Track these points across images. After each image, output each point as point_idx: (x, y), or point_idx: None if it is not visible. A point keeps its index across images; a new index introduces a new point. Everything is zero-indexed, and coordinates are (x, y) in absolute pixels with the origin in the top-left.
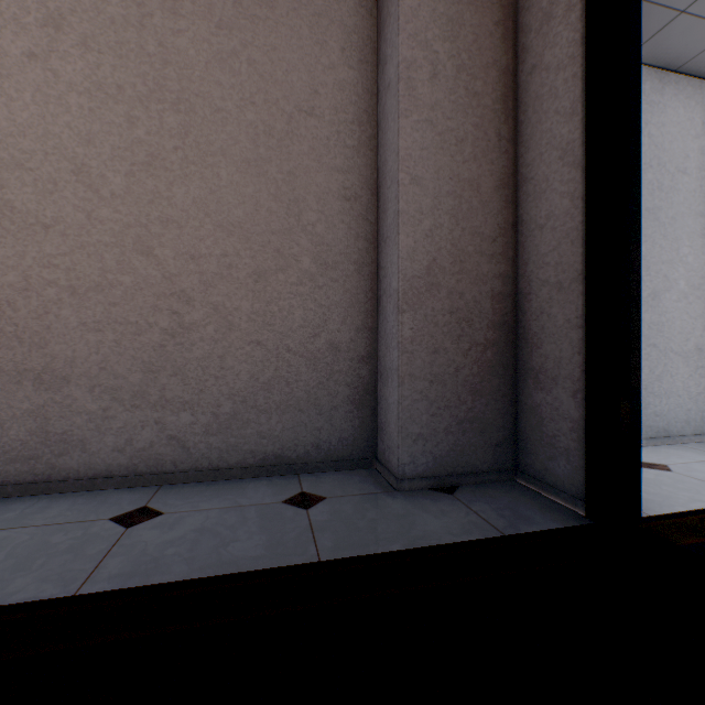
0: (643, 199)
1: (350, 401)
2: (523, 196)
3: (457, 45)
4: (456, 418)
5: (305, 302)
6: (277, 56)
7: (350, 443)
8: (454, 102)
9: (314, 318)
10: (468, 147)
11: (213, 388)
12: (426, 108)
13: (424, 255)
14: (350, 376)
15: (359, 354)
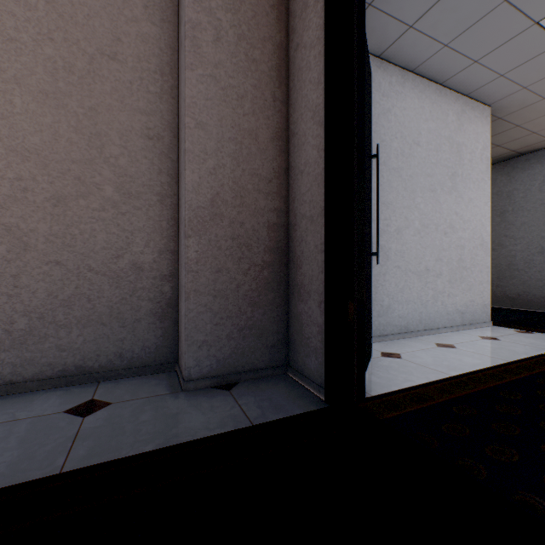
0: (391, 161)
1: (153, 314)
2: (292, 147)
3: (238, 17)
4: (238, 326)
5: (108, 226)
6: (78, 0)
7: (153, 350)
8: (236, 64)
9: (117, 241)
10: (248, 103)
11: (5, 306)
12: (211, 65)
13: (209, 189)
14: (153, 292)
15: (162, 273)
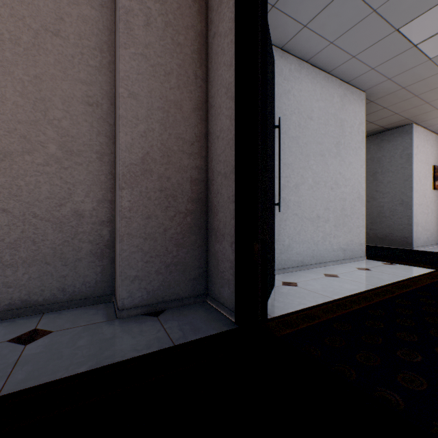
0: (291, 131)
1: (93, 254)
2: (210, 117)
3: (166, 8)
4: (165, 263)
5: (52, 179)
6: None
7: (93, 285)
8: (163, 46)
9: (60, 192)
10: (174, 78)
11: None
12: (142, 45)
13: (140, 149)
14: (93, 235)
15: (101, 219)
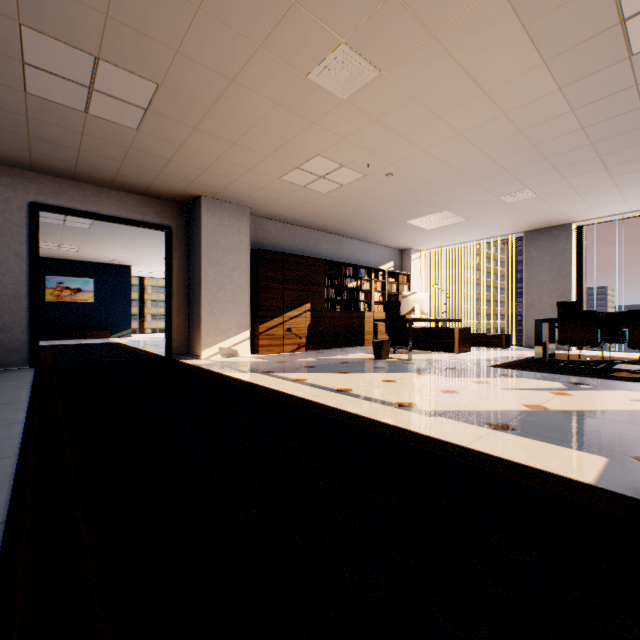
0: None
1: None
2: None
3: None
4: None
5: None
6: None
7: None
8: None
9: None
10: None
11: None
12: None
13: None
14: None
15: None
